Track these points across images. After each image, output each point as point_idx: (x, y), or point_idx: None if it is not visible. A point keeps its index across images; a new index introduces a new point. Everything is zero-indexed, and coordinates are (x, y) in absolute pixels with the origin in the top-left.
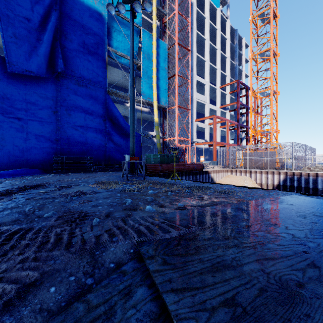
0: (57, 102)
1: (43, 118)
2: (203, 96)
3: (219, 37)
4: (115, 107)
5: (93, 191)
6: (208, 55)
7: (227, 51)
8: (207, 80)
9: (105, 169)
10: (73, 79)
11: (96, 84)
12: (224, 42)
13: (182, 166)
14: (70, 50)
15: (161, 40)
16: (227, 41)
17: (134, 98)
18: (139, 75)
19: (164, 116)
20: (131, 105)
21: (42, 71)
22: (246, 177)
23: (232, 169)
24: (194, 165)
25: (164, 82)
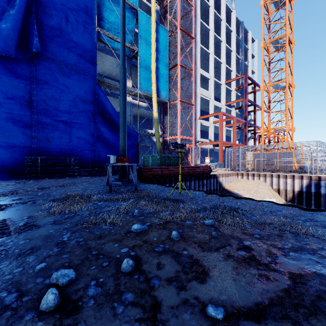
0: (32, 90)
1: (13, 109)
2: (207, 92)
3: (224, 28)
4: (106, 99)
5: (28, 222)
6: (212, 47)
7: (232, 44)
8: (212, 74)
9: (93, 173)
10: (53, 64)
11: (82, 70)
12: (230, 35)
13: (186, 169)
14: (49, 28)
15: (161, 25)
16: (232, 33)
17: (125, 82)
18: (135, 65)
19: (165, 112)
20: (122, 90)
21: (10, 50)
22: (259, 182)
23: (243, 172)
24: (200, 168)
25: (165, 73)
